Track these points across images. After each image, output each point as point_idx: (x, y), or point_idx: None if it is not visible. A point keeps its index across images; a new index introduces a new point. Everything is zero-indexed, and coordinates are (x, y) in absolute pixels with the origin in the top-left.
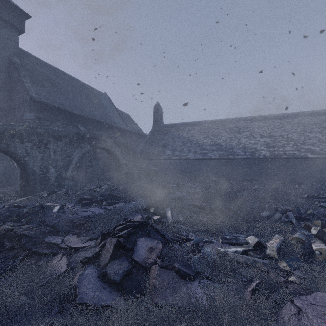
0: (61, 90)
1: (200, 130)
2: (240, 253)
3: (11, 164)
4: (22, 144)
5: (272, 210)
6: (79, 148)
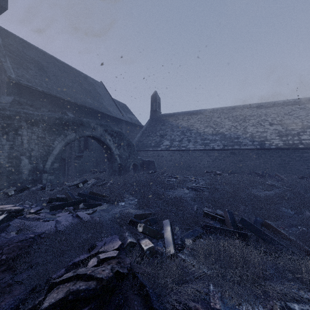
0: (49, 74)
1: (200, 119)
2: None
3: None
4: None
5: None
6: (62, 136)
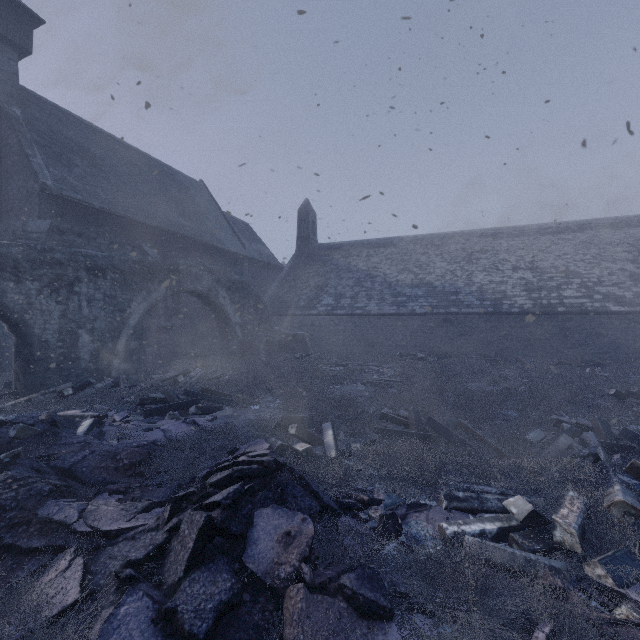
0: (108, 173)
1: (391, 256)
2: (491, 537)
3: (2, 325)
4: (19, 286)
5: (548, 425)
6: (143, 294)
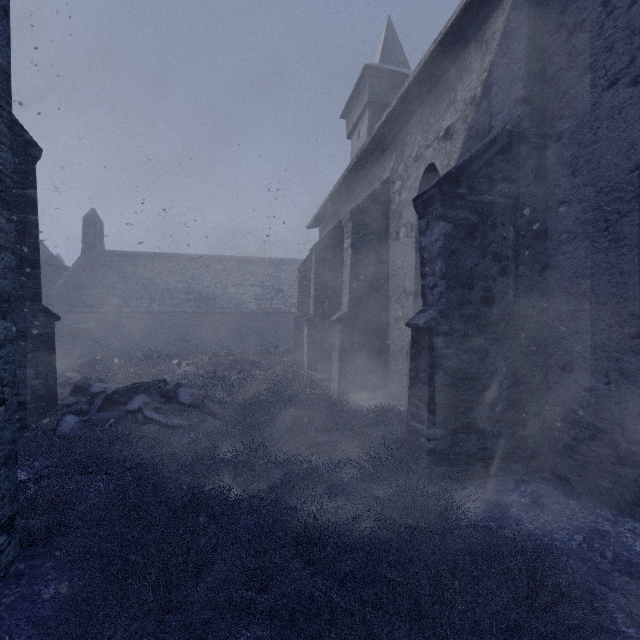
0: None
1: (173, 269)
2: None
3: None
4: None
5: None
6: None
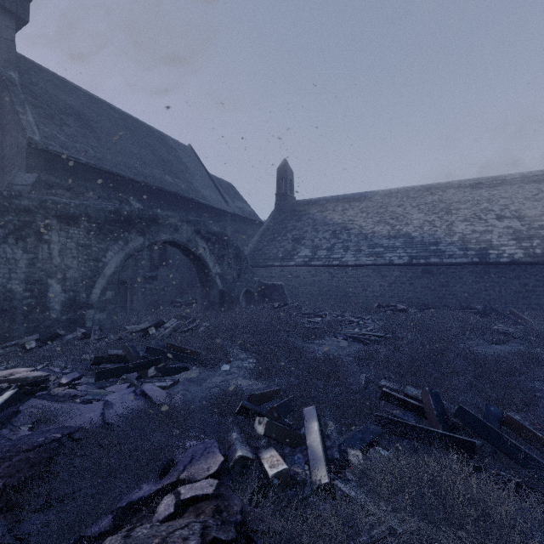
0: (100, 134)
1: (366, 209)
2: None
3: None
4: None
5: None
6: (120, 243)
